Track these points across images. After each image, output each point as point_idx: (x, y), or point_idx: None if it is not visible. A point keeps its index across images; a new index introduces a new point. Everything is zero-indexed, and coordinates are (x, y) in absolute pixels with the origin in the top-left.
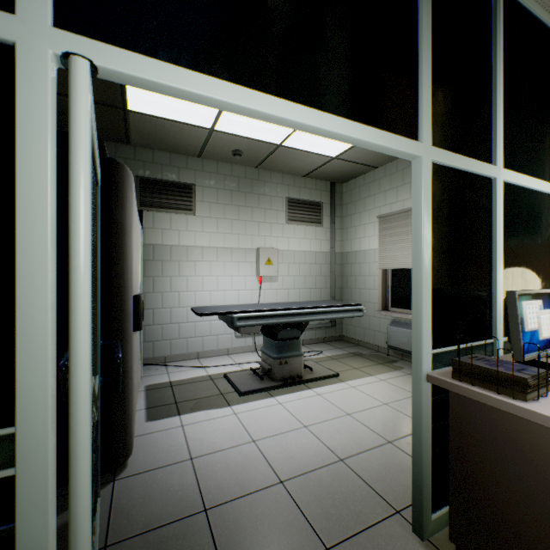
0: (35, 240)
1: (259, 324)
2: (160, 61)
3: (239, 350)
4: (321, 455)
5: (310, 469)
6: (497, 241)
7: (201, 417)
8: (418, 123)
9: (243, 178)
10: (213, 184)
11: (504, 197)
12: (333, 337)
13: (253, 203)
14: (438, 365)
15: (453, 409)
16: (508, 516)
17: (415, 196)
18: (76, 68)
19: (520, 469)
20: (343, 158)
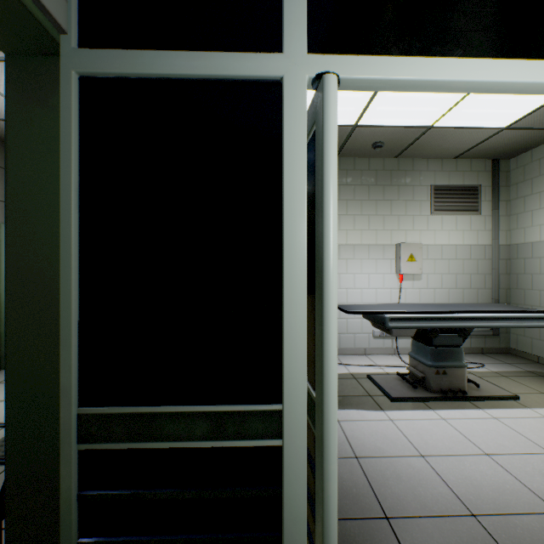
0: (296, 245)
1: (413, 327)
2: (395, 57)
3: (376, 351)
4: (523, 498)
5: (511, 511)
6: None
7: (354, 415)
8: None
9: (381, 170)
10: (349, 181)
11: None
12: (496, 348)
13: (391, 195)
14: None
15: None
16: None
17: None
18: (328, 85)
19: None
20: (517, 126)
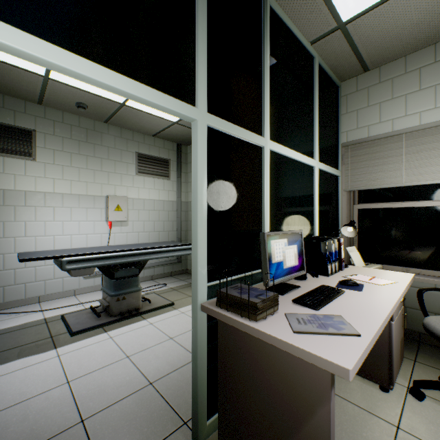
0: None
1: (92, 266)
2: None
3: (87, 289)
4: (133, 383)
5: (118, 400)
6: (265, 195)
7: (16, 366)
8: (195, 91)
9: (92, 130)
10: (58, 132)
11: (271, 162)
12: (180, 271)
13: (102, 154)
14: (215, 295)
15: (220, 331)
16: (250, 413)
17: (194, 153)
18: None
19: (256, 375)
20: (183, 124)
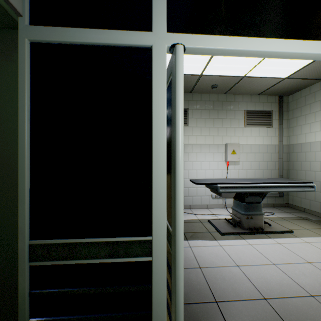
0: (160, 143)
1: (233, 191)
2: (217, 36)
3: (214, 206)
4: (293, 288)
5: (286, 296)
6: None
7: (200, 243)
8: None
9: (216, 101)
10: (198, 107)
11: None
12: (281, 204)
13: (222, 116)
14: None
15: None
16: None
17: None
18: (178, 51)
19: None
20: (292, 77)
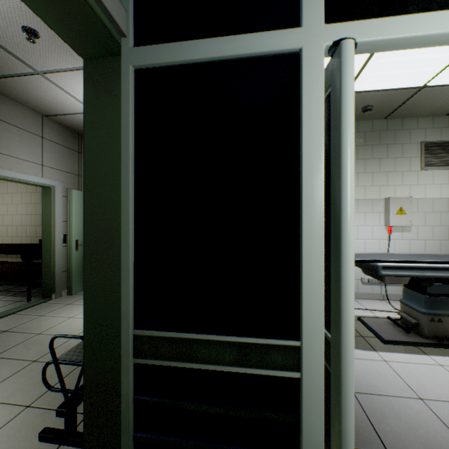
0: (314, 198)
1: (406, 275)
2: (414, 14)
3: (365, 296)
4: None
5: None
6: None
7: None
8: None
9: (369, 132)
10: None
11: None
12: None
13: (380, 154)
14: None
15: None
16: None
17: None
18: (346, 50)
19: None
20: None
